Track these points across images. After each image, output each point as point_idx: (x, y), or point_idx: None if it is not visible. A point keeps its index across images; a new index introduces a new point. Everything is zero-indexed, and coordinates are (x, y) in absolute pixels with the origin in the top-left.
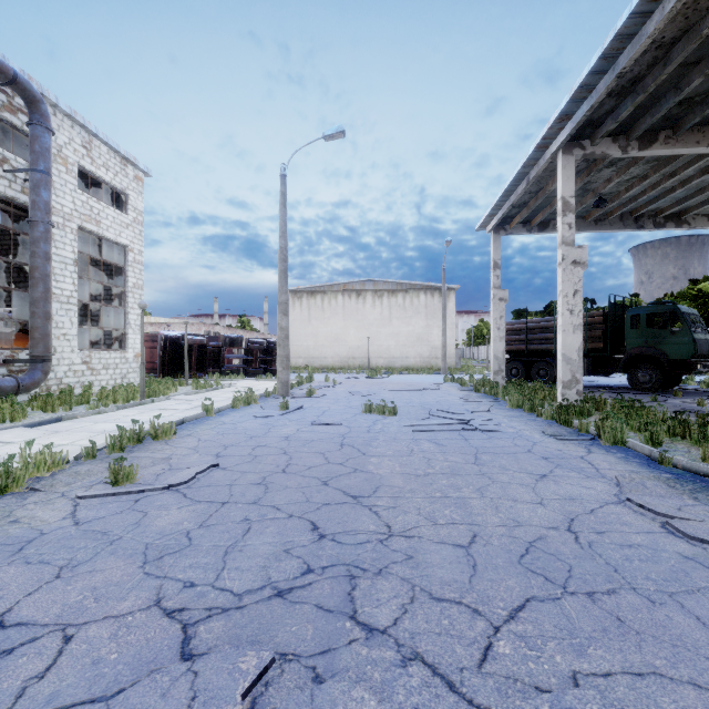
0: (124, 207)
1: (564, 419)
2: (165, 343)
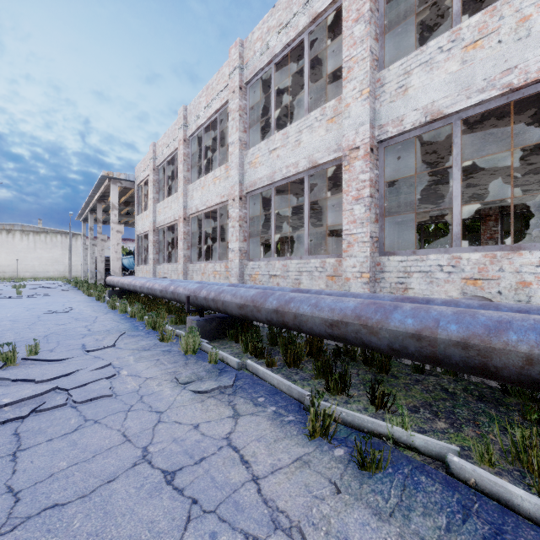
0: None
1: (76, 285)
2: None
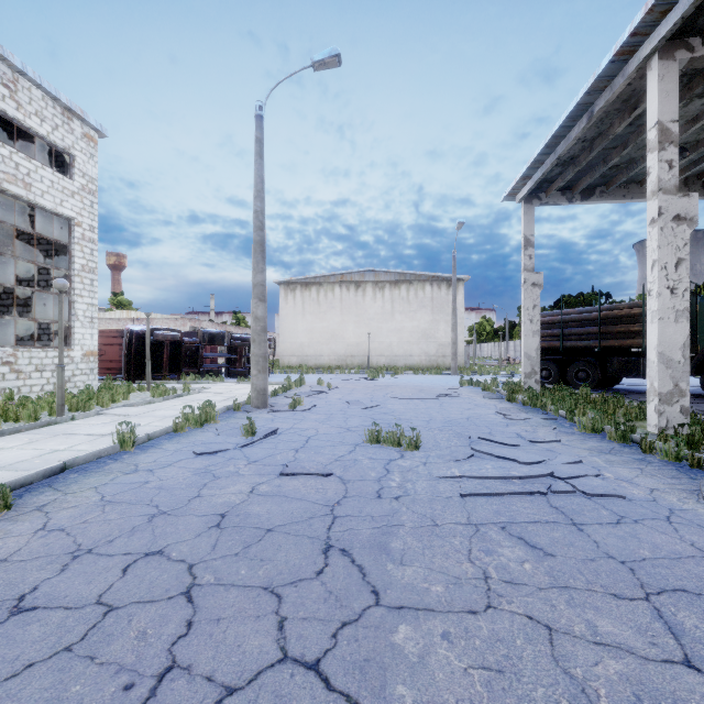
0: (69, 171)
1: None
2: (130, 340)
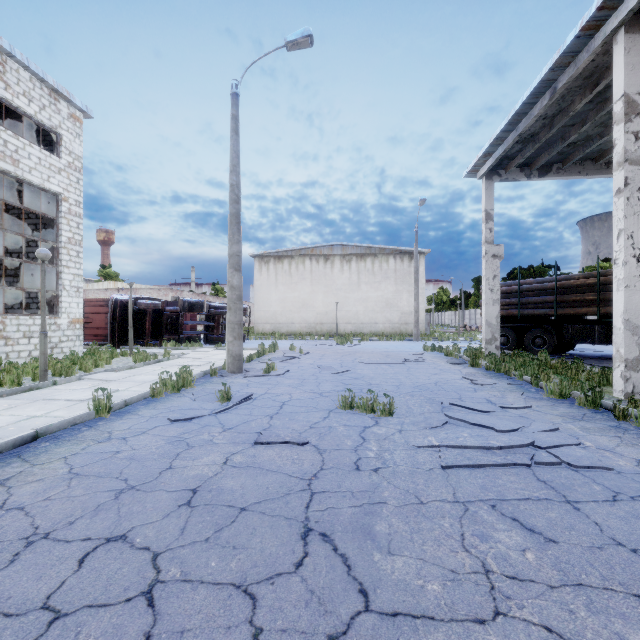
0: (56, 149)
1: None
2: (115, 308)
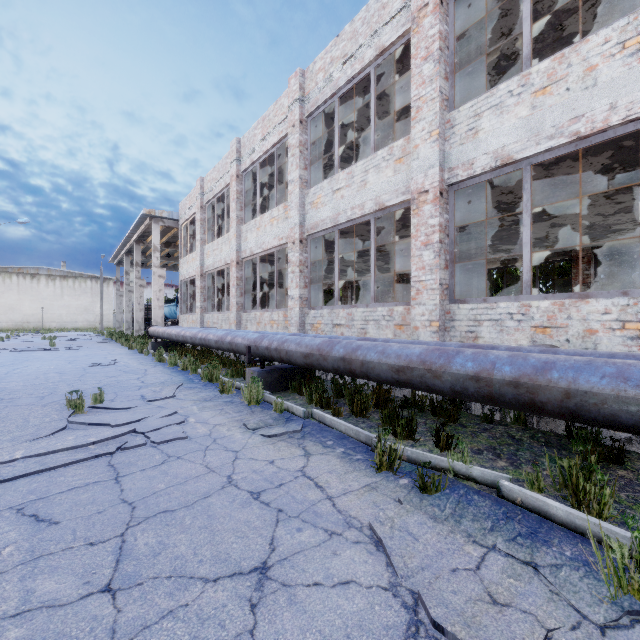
0: None
1: (111, 337)
2: None
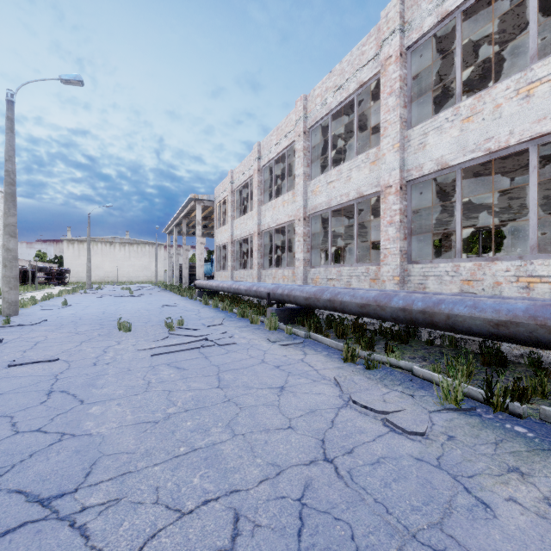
0: None
1: (166, 288)
2: None
